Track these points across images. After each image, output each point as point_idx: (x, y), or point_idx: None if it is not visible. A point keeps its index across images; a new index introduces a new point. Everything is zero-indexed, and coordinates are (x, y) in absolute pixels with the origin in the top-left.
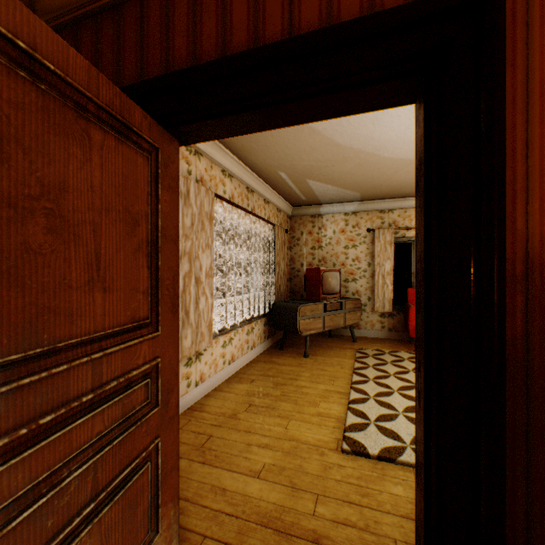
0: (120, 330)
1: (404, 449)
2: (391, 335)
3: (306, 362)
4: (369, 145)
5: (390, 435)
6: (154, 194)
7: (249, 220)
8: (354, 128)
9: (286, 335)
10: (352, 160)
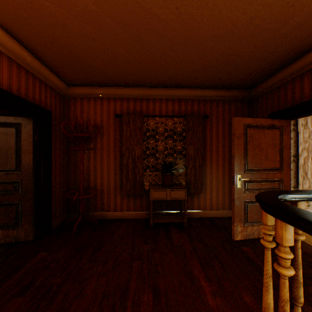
0: (271, 169)
1: None
2: None
3: None
4: None
5: None
6: (280, 138)
7: None
8: None
9: None
10: None
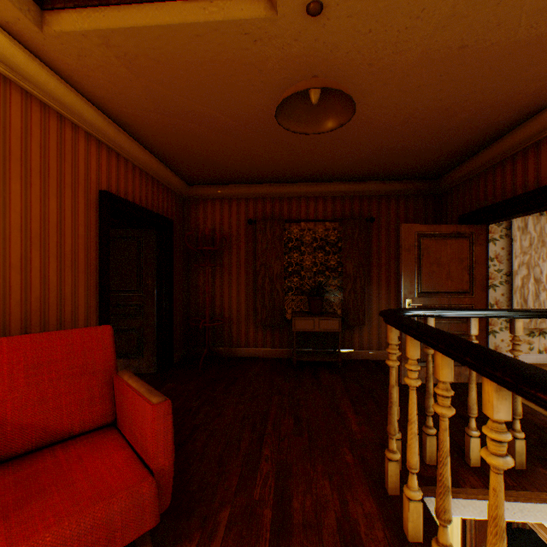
0: (455, 292)
1: None
2: None
3: None
4: None
5: None
6: (470, 249)
7: None
8: None
9: None
10: None
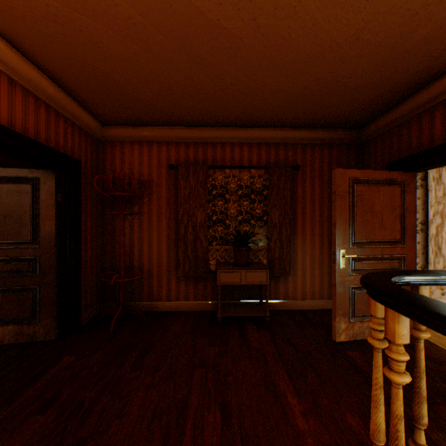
0: (388, 241)
1: None
2: None
3: None
4: None
5: None
6: (402, 197)
7: None
8: None
9: None
10: None
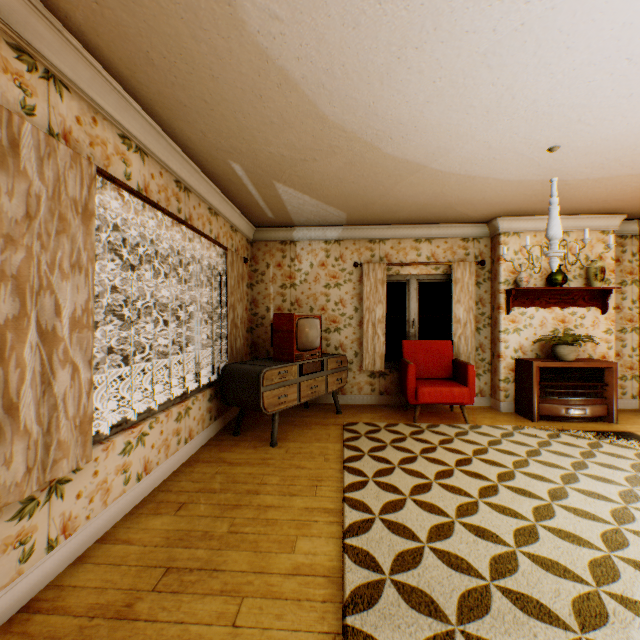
0: None
1: (452, 637)
2: (383, 399)
3: (275, 455)
4: (369, 126)
5: (421, 604)
6: None
7: (181, 235)
8: (352, 85)
9: (244, 412)
10: (343, 153)
